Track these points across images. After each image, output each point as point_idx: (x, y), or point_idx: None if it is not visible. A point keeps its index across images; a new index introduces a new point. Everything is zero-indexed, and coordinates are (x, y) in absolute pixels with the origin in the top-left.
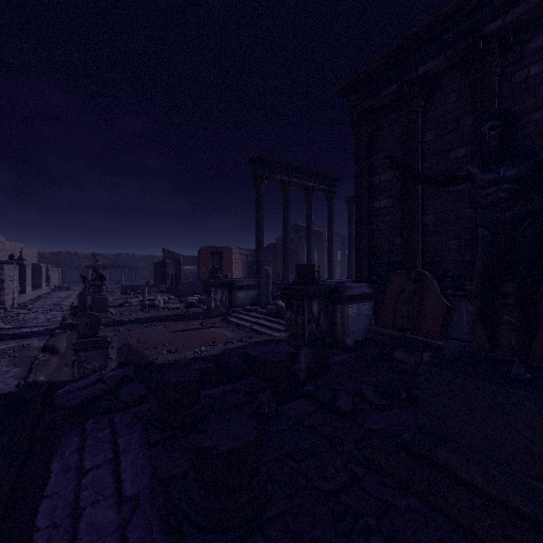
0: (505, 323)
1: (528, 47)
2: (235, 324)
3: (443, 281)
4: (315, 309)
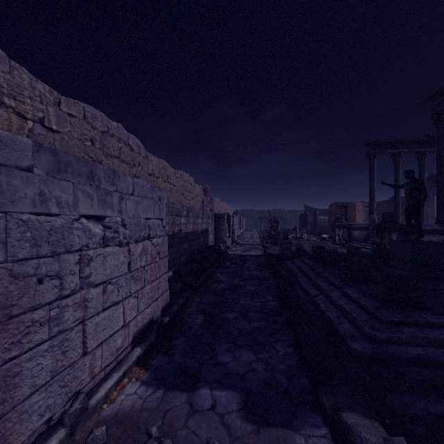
0: None
1: None
2: None
3: None
4: (393, 237)
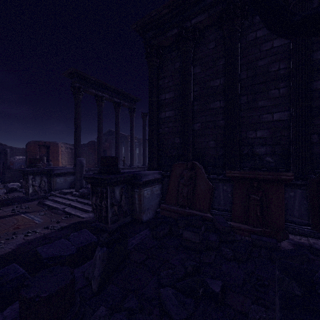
0: (253, 200)
1: (256, 19)
2: (49, 207)
3: (206, 168)
4: (117, 194)
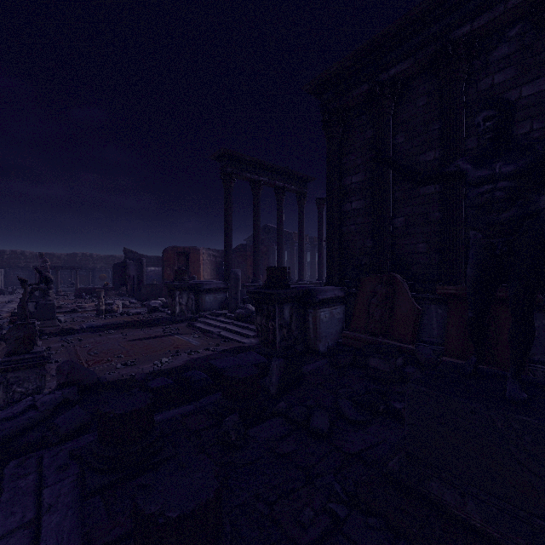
0: None
1: (492, 56)
2: (202, 330)
3: (413, 284)
4: (286, 314)
